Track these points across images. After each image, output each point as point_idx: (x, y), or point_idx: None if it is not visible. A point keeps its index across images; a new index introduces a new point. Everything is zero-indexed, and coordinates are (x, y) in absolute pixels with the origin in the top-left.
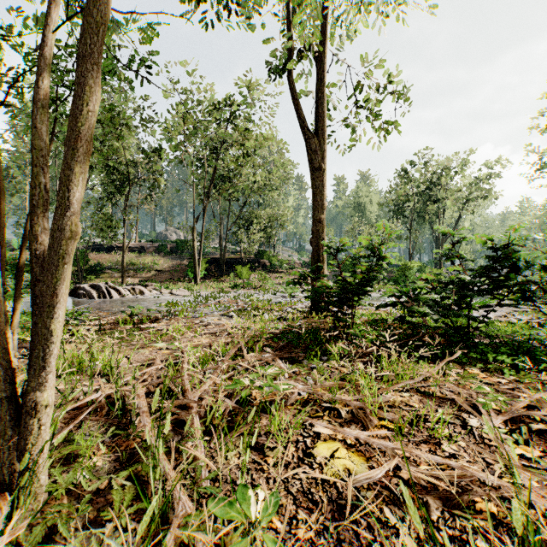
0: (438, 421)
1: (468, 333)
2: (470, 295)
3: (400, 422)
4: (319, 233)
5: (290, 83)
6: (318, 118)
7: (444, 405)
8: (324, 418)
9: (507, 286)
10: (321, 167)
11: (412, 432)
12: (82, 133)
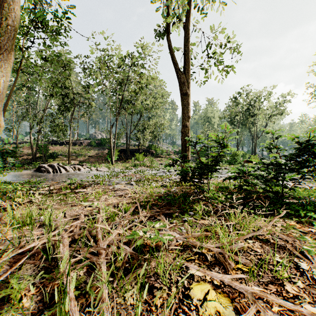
0: (277, 264)
1: (282, 196)
2: (285, 172)
3: (251, 266)
4: (186, 133)
5: (168, 41)
6: (185, 63)
7: (278, 250)
8: (195, 261)
9: (308, 166)
10: (187, 93)
11: (261, 274)
12: (3, 43)
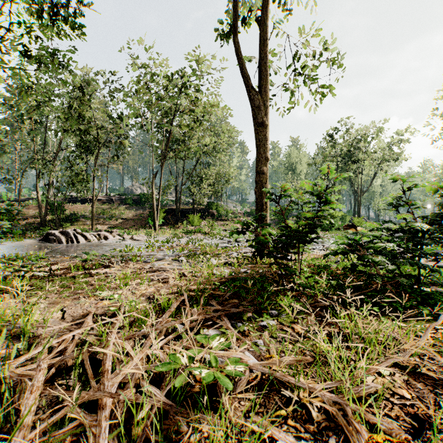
0: None
1: (418, 282)
2: (426, 243)
3: (402, 437)
4: (262, 184)
5: (235, 44)
6: (261, 77)
7: (442, 392)
8: (288, 421)
9: None
10: (264, 122)
11: None
12: None
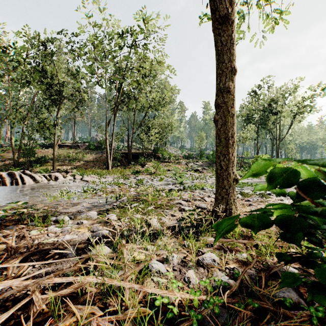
0: None
1: None
2: None
3: None
4: (227, 107)
5: None
6: None
7: None
8: None
9: None
10: (231, 16)
11: None
12: None
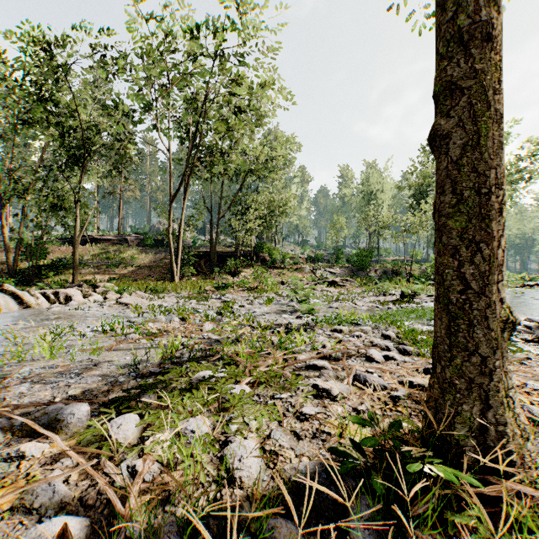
0: None
1: None
2: None
3: None
4: (483, 89)
5: None
6: None
7: None
8: None
9: None
10: None
11: None
12: None
